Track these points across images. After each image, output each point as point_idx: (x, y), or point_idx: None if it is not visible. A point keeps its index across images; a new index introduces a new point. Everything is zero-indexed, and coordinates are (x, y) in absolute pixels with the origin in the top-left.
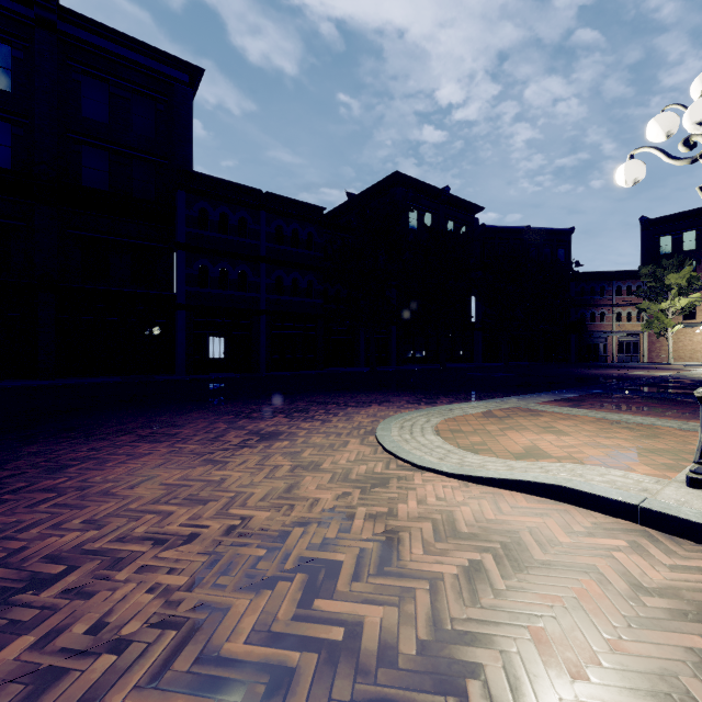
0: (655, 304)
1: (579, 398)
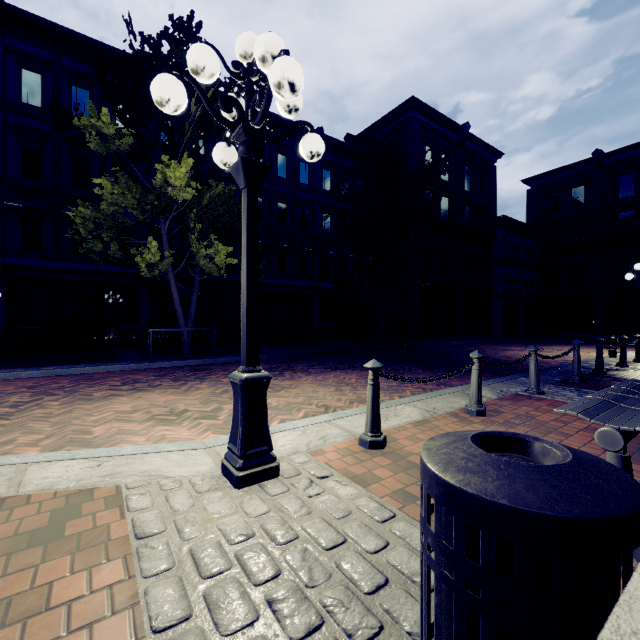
0: None
1: None
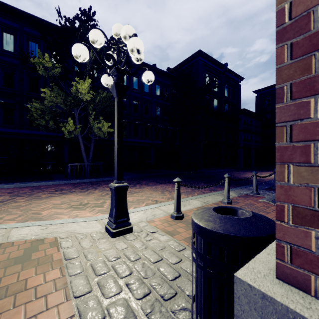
0: None
1: None
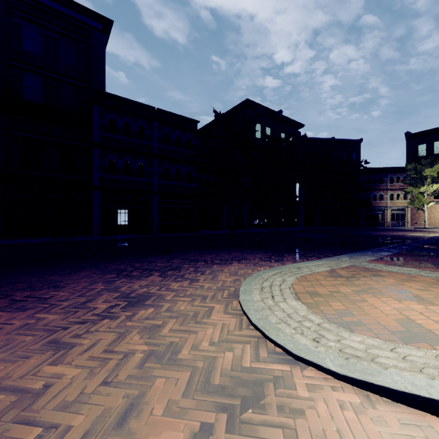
0: (416, 188)
1: (395, 256)
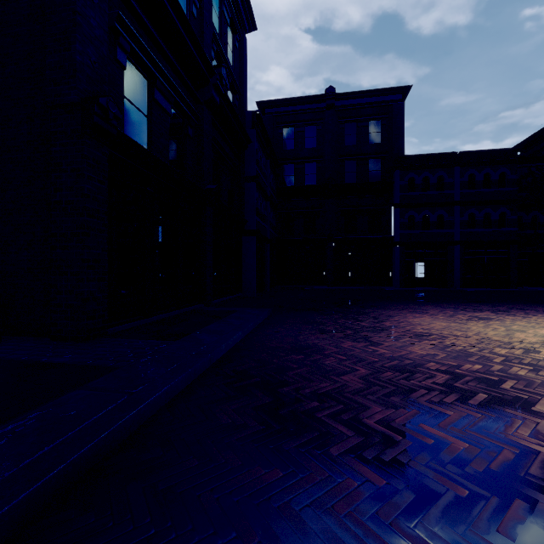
0: None
1: None
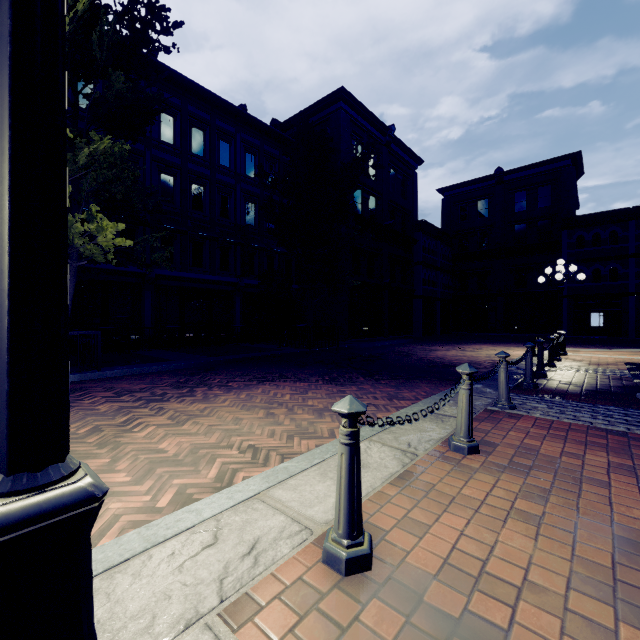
0: None
1: None
